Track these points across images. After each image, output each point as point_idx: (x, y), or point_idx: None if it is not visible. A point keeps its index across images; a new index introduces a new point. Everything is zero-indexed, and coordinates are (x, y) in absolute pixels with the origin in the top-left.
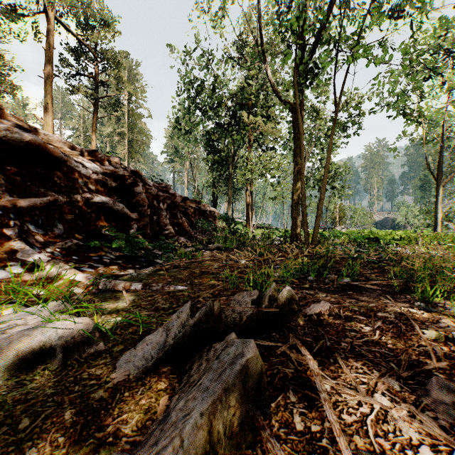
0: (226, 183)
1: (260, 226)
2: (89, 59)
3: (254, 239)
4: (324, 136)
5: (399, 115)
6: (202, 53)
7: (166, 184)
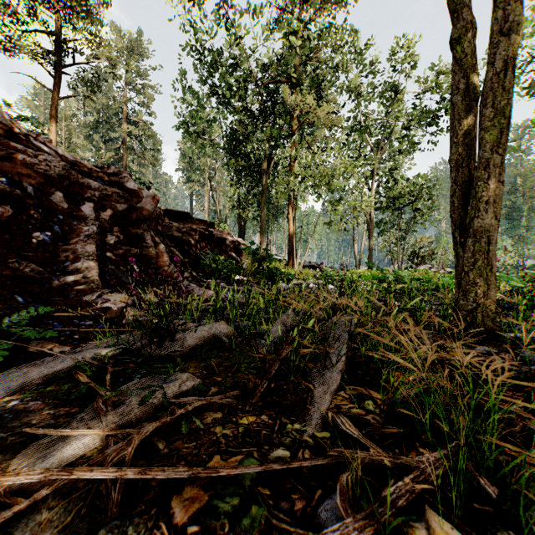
0: (258, 201)
1: (307, 265)
2: (41, 1)
3: (345, 304)
4: (398, 137)
5: (532, 88)
6: (222, 1)
7: (117, 168)
